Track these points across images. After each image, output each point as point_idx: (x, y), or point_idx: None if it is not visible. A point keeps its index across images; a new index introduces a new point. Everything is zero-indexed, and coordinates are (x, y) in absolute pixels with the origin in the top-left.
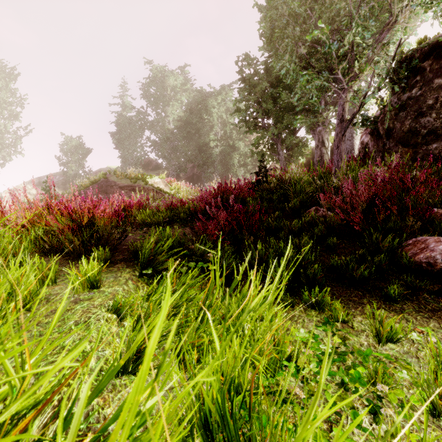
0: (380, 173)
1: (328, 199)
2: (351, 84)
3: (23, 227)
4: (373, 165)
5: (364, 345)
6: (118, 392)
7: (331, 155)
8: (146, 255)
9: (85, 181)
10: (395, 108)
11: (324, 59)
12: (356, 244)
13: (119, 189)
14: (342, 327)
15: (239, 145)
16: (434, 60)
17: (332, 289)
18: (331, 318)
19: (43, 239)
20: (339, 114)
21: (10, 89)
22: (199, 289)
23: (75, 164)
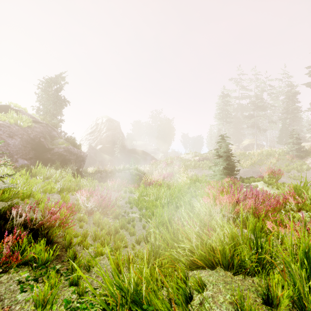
0: None
1: None
2: None
3: None
4: None
5: None
6: None
7: None
8: None
9: None
10: None
11: None
12: None
13: None
14: None
15: None
16: None
17: None
18: None
19: None
20: None
21: None
22: None
23: None
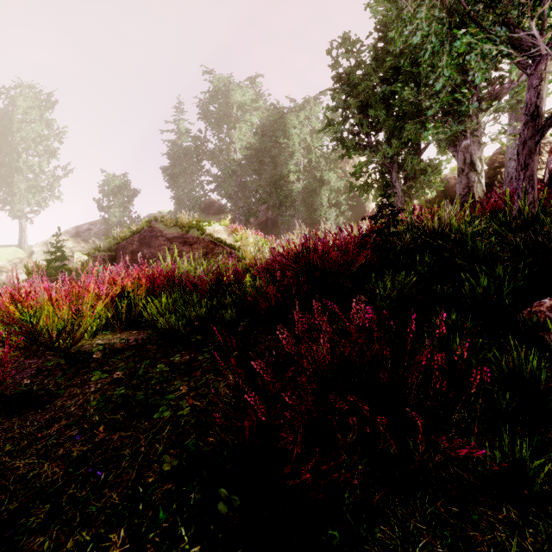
0: None
1: None
2: None
3: None
4: None
5: None
6: None
7: None
8: None
9: (124, 232)
10: None
11: None
12: None
13: (167, 241)
14: None
15: (330, 177)
16: None
17: None
18: None
19: None
20: (529, 104)
21: (43, 119)
22: None
23: (119, 208)
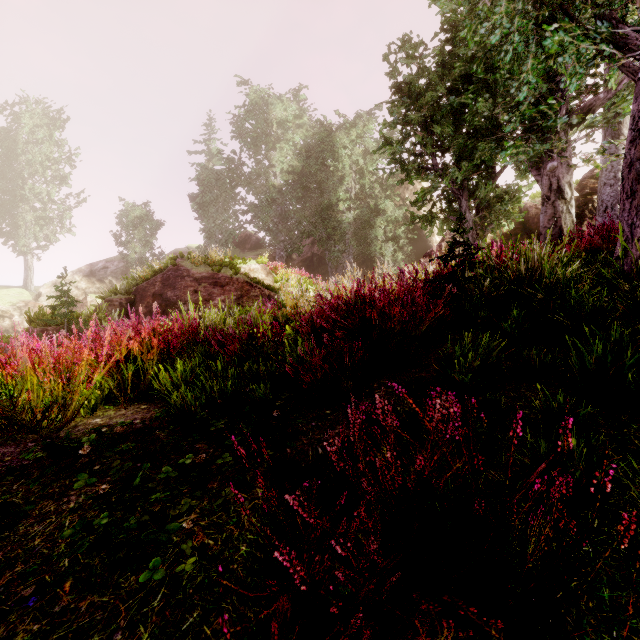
0: None
1: None
2: None
3: None
4: None
5: None
6: None
7: None
8: None
9: (144, 271)
10: None
11: None
12: None
13: (194, 282)
14: None
15: (386, 206)
16: None
17: None
18: None
19: None
20: (636, 117)
21: (52, 139)
22: None
23: (140, 243)
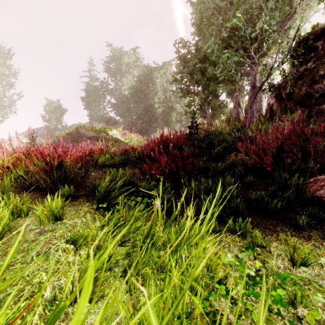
0: (287, 126)
1: (245, 147)
2: (261, 60)
3: (7, 168)
4: (279, 120)
5: (281, 268)
6: (70, 320)
7: (244, 113)
8: (102, 192)
9: (62, 133)
10: (294, 78)
11: (241, 40)
12: (267, 181)
13: (87, 139)
14: (261, 251)
15: (176, 106)
16: (324, 41)
17: (251, 218)
18: (252, 244)
19: (24, 178)
20: (252, 82)
21: (7, 65)
22: (145, 218)
23: (55, 120)
